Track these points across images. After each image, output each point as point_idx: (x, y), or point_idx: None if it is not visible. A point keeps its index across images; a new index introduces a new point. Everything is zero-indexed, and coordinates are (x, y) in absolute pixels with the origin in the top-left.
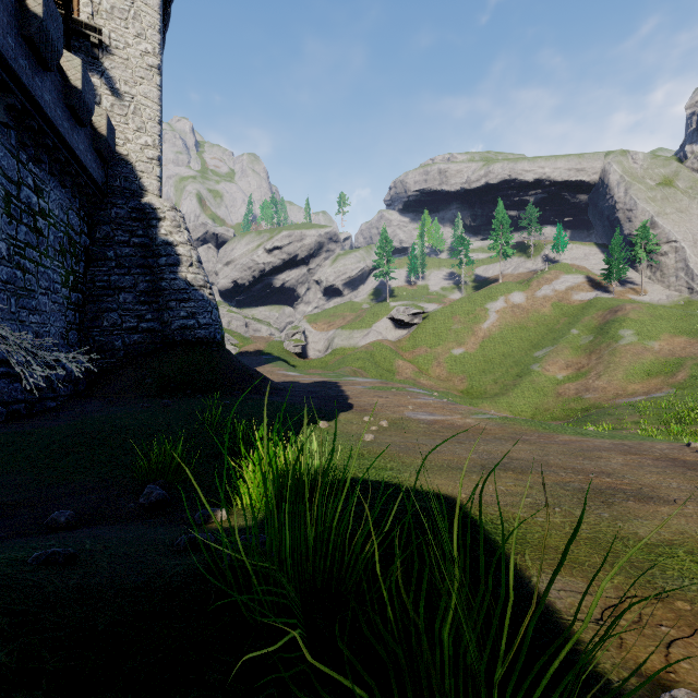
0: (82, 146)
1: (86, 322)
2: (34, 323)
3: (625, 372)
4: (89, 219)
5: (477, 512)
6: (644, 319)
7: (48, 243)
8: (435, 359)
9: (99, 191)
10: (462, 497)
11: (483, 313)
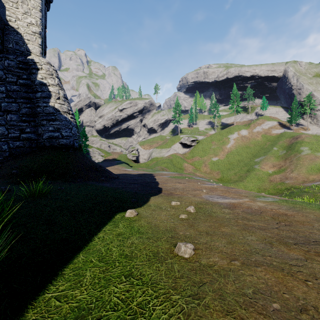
0: None
1: None
2: None
3: (306, 169)
4: None
5: None
6: (312, 141)
7: None
8: (203, 163)
9: None
10: None
11: (227, 140)
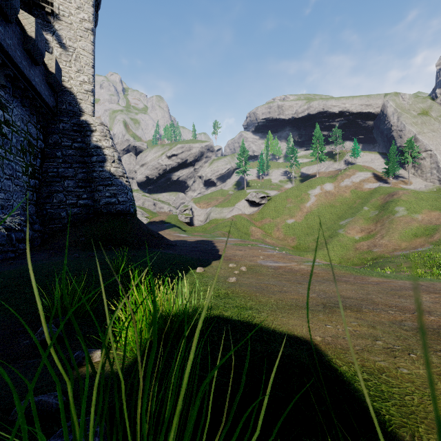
0: (37, 79)
1: (41, 199)
2: (0, 198)
3: (399, 234)
4: (44, 130)
5: (338, 360)
6: (411, 200)
7: (11, 144)
8: (276, 226)
9: (51, 111)
10: (318, 341)
11: (306, 197)
